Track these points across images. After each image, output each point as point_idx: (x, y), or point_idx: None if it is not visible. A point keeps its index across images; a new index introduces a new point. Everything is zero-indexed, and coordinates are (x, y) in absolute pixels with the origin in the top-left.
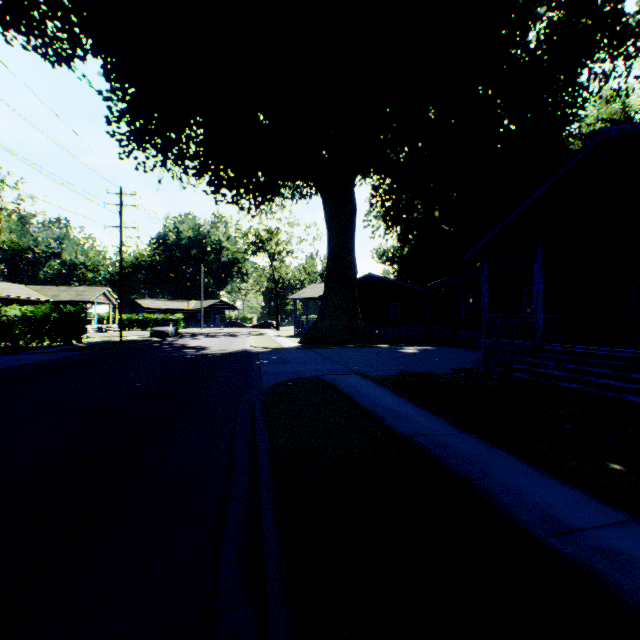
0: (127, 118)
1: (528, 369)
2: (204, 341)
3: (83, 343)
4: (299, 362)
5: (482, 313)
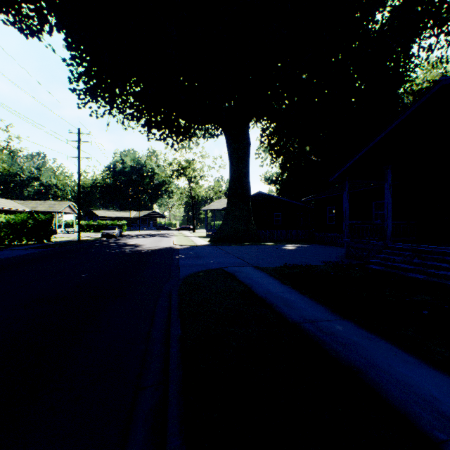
0: (84, 79)
1: (382, 263)
2: (140, 240)
3: (51, 242)
4: (208, 256)
5: (344, 220)
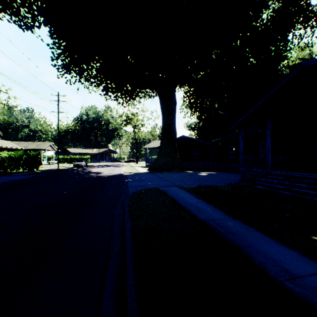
0: (61, 57)
1: (264, 184)
2: (100, 169)
3: (39, 170)
4: (147, 180)
5: (240, 155)
